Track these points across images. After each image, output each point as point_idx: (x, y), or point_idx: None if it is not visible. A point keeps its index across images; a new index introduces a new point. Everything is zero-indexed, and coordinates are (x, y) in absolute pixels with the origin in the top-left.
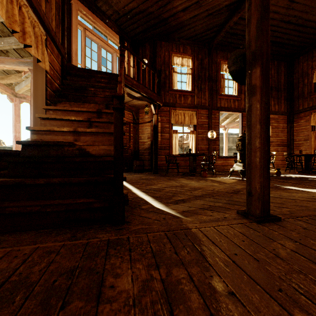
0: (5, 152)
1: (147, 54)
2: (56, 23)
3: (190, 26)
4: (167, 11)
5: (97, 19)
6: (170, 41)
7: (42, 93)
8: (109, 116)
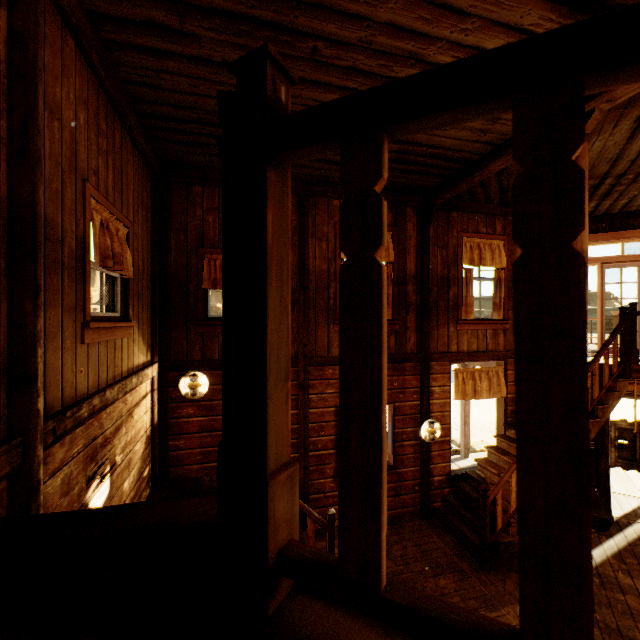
0: (462, 475)
1: None
2: None
3: None
4: None
5: (627, 232)
6: None
7: (502, 414)
8: None
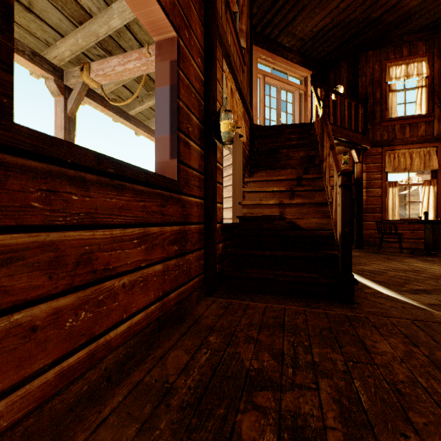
0: (227, 226)
1: (343, 77)
2: (247, 89)
3: (424, 11)
4: (380, 6)
5: (277, 57)
6: (382, 46)
7: (239, 165)
8: (310, 181)
